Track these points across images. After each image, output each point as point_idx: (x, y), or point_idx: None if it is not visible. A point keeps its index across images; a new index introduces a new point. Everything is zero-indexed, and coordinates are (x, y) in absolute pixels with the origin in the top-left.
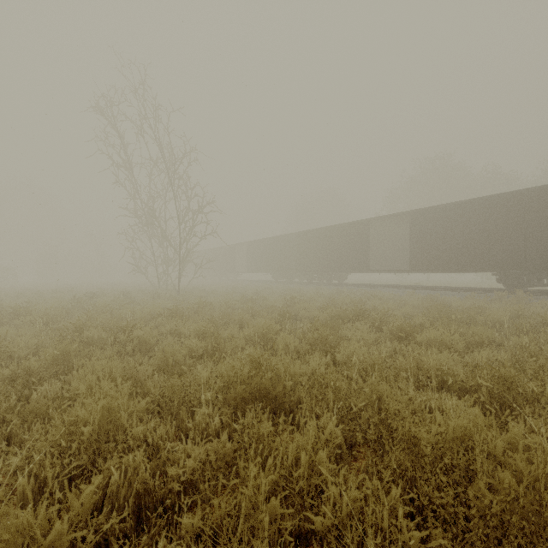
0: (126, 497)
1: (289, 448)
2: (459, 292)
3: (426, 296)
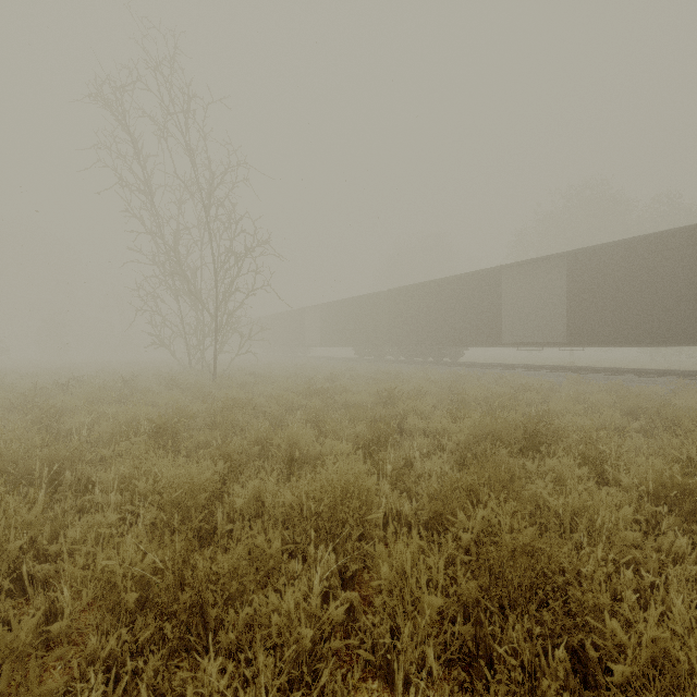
0: None
1: None
2: (653, 377)
3: (608, 385)
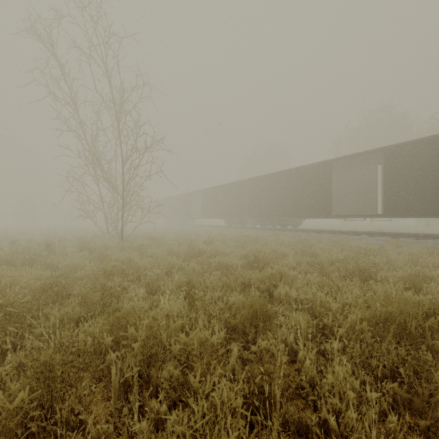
0: None
1: None
2: None
3: (429, 249)
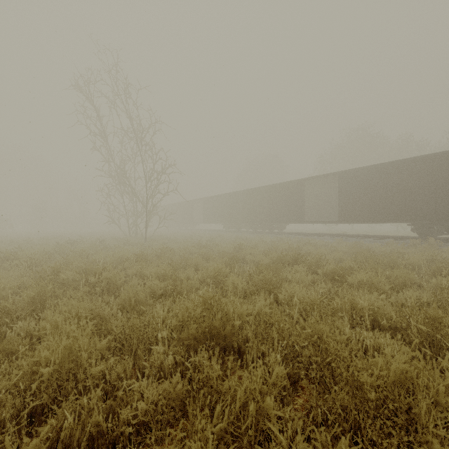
0: (79, 440)
1: (237, 394)
2: (379, 239)
3: (353, 243)
